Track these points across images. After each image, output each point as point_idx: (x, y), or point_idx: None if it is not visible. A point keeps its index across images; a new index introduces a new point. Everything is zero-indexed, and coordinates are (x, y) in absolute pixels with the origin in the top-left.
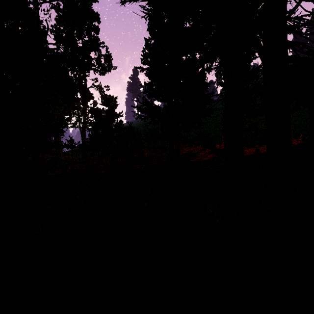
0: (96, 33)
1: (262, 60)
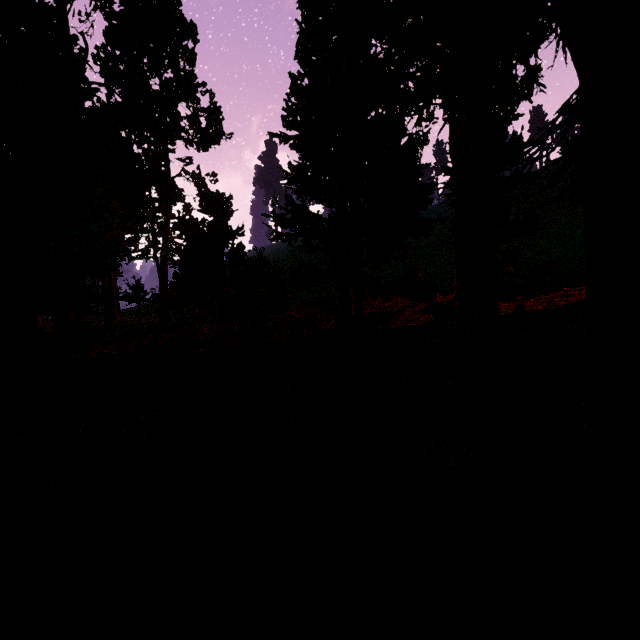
0: (189, 63)
1: (579, 76)
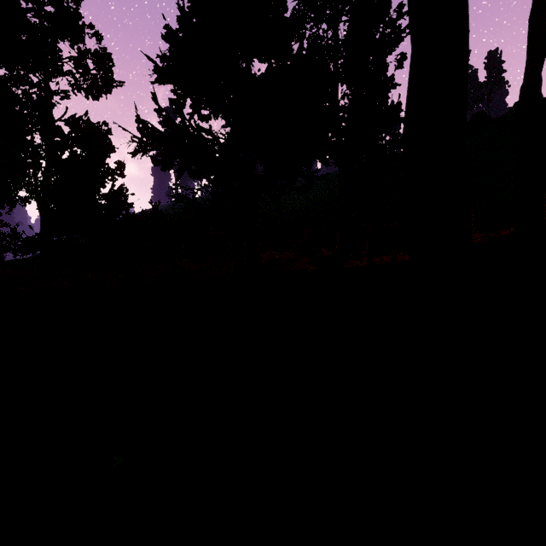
0: (73, 0)
1: None
